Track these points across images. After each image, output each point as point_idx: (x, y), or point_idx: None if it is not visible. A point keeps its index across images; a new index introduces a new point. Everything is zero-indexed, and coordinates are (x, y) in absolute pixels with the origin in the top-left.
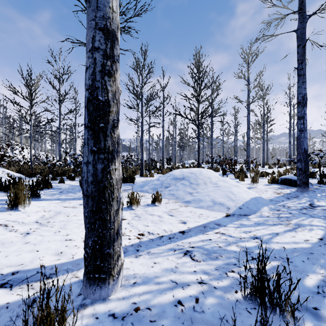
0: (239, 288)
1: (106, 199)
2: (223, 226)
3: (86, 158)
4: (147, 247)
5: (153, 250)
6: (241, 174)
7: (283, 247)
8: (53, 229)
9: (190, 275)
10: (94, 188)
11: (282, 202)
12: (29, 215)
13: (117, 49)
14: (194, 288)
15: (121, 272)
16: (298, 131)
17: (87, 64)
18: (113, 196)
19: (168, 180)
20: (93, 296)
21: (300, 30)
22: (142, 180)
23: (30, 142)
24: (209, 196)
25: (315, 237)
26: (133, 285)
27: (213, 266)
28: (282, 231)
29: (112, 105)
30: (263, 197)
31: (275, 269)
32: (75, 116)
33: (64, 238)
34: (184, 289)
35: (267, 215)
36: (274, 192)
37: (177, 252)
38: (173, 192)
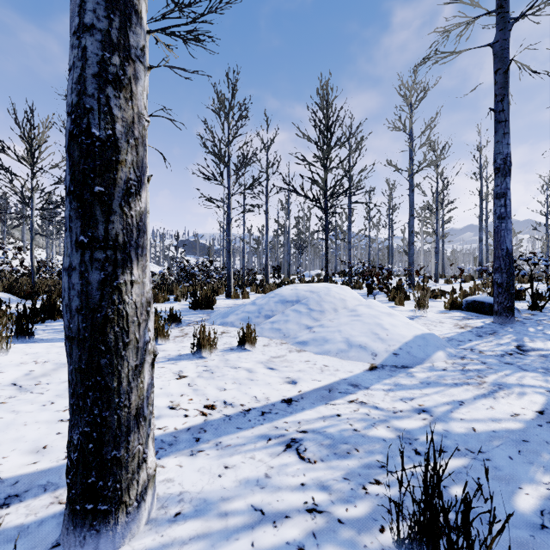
0: (388, 521)
1: (110, 345)
2: (364, 388)
3: (68, 258)
4: (217, 433)
5: (227, 440)
6: (398, 293)
7: (473, 430)
8: (41, 398)
9: (292, 493)
10: (83, 323)
11: (469, 343)
12: (4, 370)
13: (138, 34)
14: (298, 524)
15: (150, 493)
16: (496, 218)
17: (70, 61)
18: (126, 338)
19: (271, 303)
20: (81, 549)
21: (500, 44)
22: (229, 303)
23: (31, 238)
24: (341, 333)
25: (530, 408)
26: (174, 520)
27: (340, 471)
28: (470, 397)
29: (124, 148)
30: (435, 334)
31: (458, 474)
32: None
33: (59, 416)
34: (276, 526)
35: (442, 366)
36: (455, 324)
37: (273, 443)
38: (279, 325)
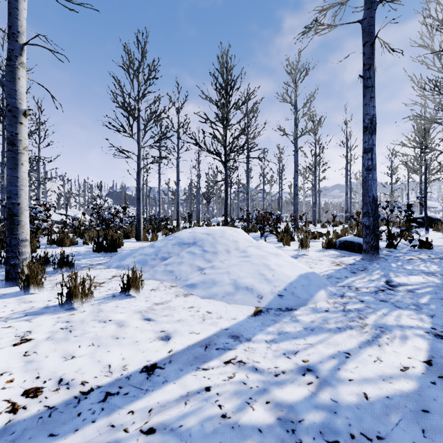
0: None
1: None
2: (246, 340)
3: None
4: None
5: None
6: (285, 235)
7: (365, 396)
8: None
9: None
10: None
11: (346, 280)
12: None
13: None
14: None
15: None
16: (364, 170)
17: None
18: None
19: (168, 246)
20: None
21: (367, 20)
22: (136, 246)
23: None
24: (230, 275)
25: (417, 357)
26: None
27: None
28: (355, 346)
29: None
30: (316, 271)
31: None
32: (39, 146)
33: None
34: None
35: (325, 307)
36: (332, 262)
37: None
38: (173, 267)
